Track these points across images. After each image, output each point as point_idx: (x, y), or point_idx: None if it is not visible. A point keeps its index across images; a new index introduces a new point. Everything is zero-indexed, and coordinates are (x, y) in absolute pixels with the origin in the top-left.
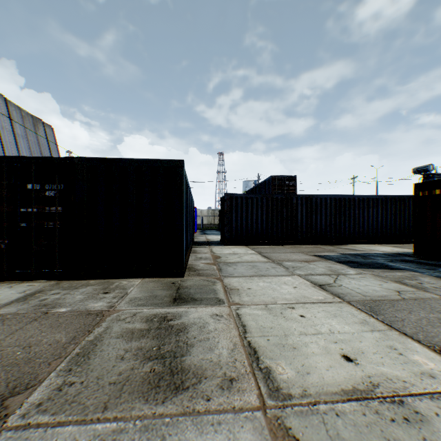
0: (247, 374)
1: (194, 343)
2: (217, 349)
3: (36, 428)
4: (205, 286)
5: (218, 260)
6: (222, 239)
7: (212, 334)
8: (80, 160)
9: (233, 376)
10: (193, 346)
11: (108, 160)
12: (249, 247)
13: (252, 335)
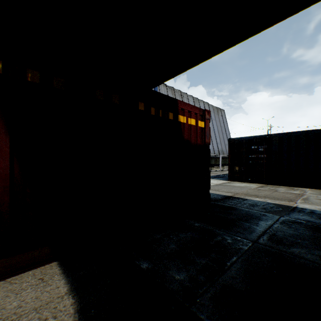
0: None
1: None
2: None
3: (305, 204)
4: None
5: None
6: None
7: None
8: (274, 135)
9: None
10: None
11: (288, 133)
12: None
13: None
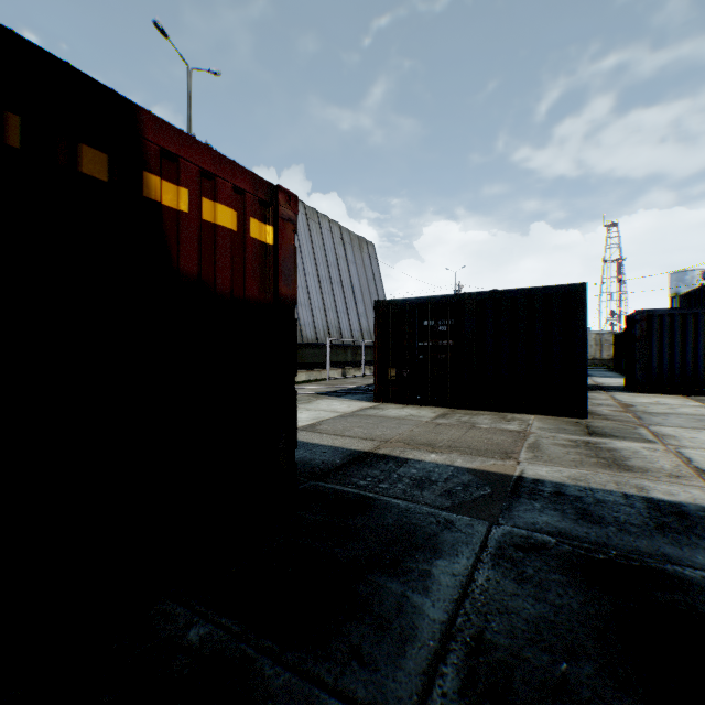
0: (693, 477)
1: (630, 458)
2: (656, 464)
3: (538, 464)
4: (622, 429)
5: (631, 409)
6: (629, 383)
7: (647, 457)
8: (469, 296)
9: (678, 475)
10: (630, 459)
11: (496, 292)
12: (687, 398)
13: (698, 464)
